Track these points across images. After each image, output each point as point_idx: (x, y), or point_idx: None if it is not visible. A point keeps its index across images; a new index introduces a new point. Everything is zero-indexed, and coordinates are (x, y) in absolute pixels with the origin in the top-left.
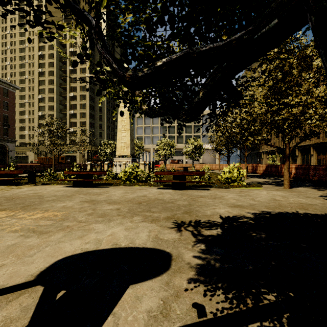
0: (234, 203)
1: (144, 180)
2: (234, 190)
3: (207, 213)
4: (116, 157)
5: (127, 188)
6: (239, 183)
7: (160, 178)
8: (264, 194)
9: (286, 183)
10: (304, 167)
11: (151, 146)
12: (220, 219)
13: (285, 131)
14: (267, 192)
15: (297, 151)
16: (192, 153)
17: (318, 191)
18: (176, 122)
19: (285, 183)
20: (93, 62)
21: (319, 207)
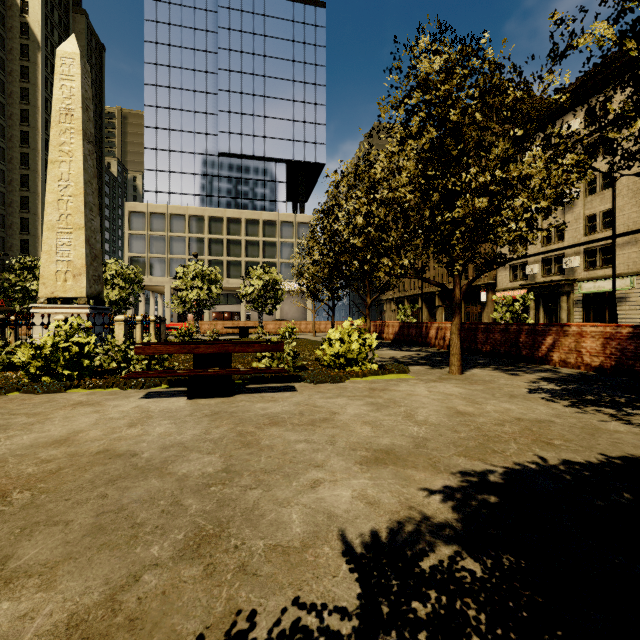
0: (372, 442)
1: (117, 366)
2: (355, 386)
3: (291, 531)
4: (38, 302)
5: (29, 402)
6: (364, 367)
7: (161, 360)
8: (426, 396)
9: (456, 362)
10: (468, 327)
11: (167, 282)
12: (349, 581)
13: (453, 250)
14: (428, 387)
15: (437, 299)
16: (260, 298)
17: (512, 378)
18: (226, 232)
19: (453, 363)
20: (1, 53)
21: (566, 432)
